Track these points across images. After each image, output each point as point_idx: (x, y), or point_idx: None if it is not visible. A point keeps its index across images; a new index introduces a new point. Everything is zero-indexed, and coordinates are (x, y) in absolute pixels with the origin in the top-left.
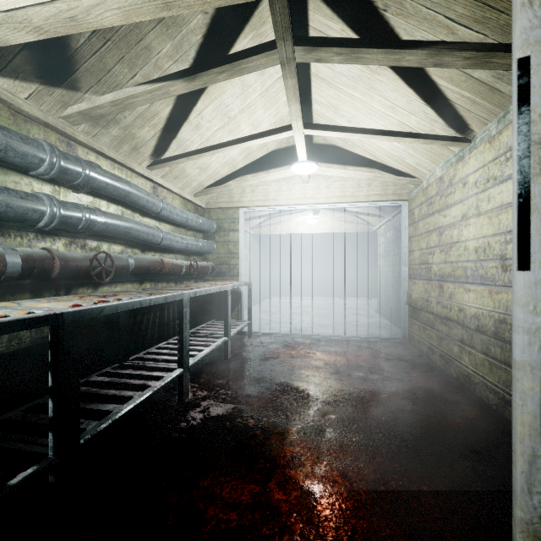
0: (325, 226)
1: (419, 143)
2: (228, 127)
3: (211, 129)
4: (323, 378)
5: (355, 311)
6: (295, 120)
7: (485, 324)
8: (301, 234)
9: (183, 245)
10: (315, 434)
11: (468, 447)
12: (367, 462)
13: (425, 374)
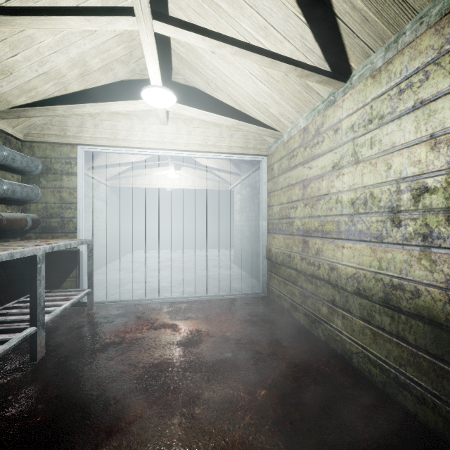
0: (186, 182)
1: (295, 74)
2: (36, 5)
3: None
4: (181, 373)
5: (214, 263)
6: None
7: (369, 287)
8: (164, 190)
9: None
10: None
11: None
12: None
13: (295, 340)
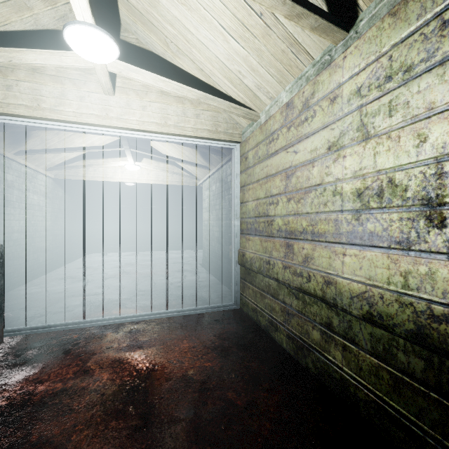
0: (148, 175)
1: (282, 13)
2: None
3: None
4: None
5: (181, 267)
6: None
7: (389, 314)
8: (125, 186)
9: None
10: None
11: None
12: None
13: (279, 377)
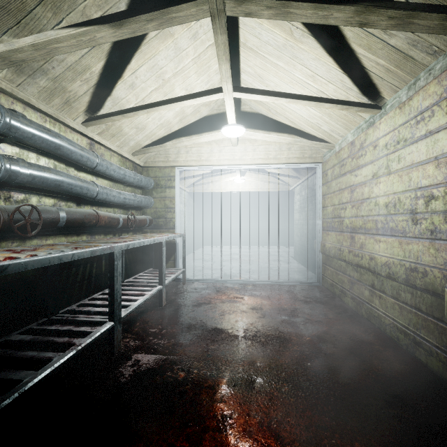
0: (250, 185)
1: (336, 108)
2: (163, 89)
3: (146, 90)
4: (251, 322)
5: (275, 258)
6: (225, 81)
7: (396, 271)
8: (230, 193)
9: (120, 200)
10: (245, 385)
11: (390, 392)
12: (298, 417)
13: (340, 316)
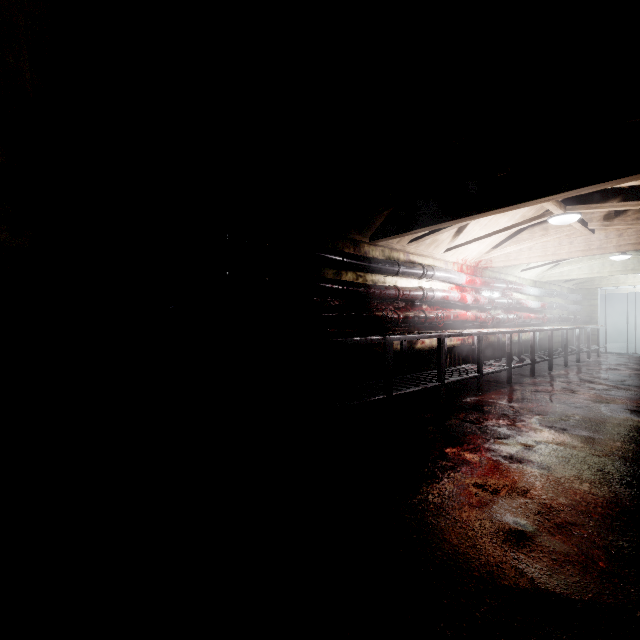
0: None
1: None
2: None
3: None
4: None
5: None
6: None
7: None
8: None
9: (571, 309)
10: None
11: None
12: None
13: None
